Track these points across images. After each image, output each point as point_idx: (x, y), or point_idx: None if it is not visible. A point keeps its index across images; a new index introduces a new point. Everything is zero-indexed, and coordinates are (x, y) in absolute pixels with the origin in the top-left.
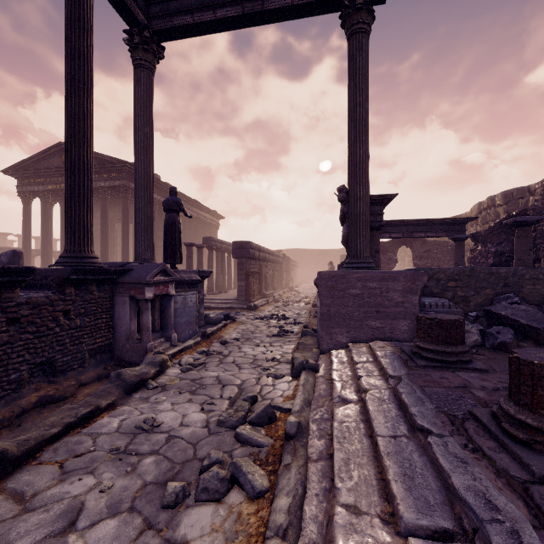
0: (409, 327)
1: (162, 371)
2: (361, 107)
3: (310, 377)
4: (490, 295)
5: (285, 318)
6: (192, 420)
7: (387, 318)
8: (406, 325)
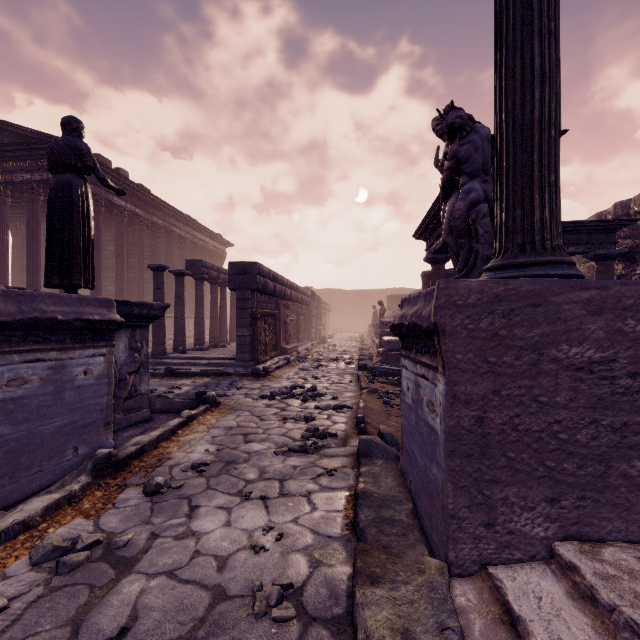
0: None
1: None
2: None
3: None
4: None
5: (316, 395)
6: None
7: None
8: None
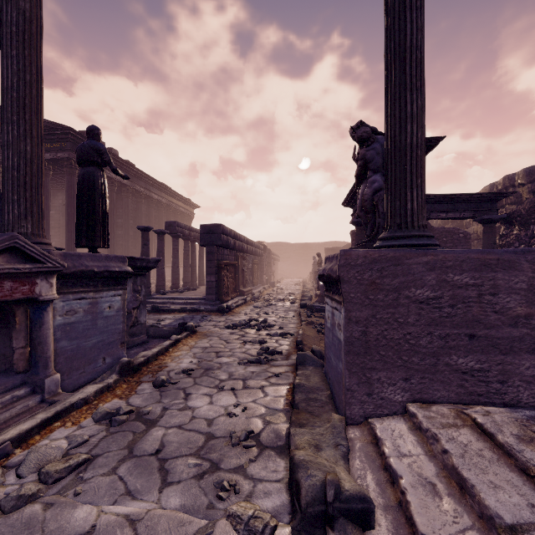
0: None
1: None
2: None
3: None
4: None
5: (267, 325)
6: None
7: (492, 350)
8: None
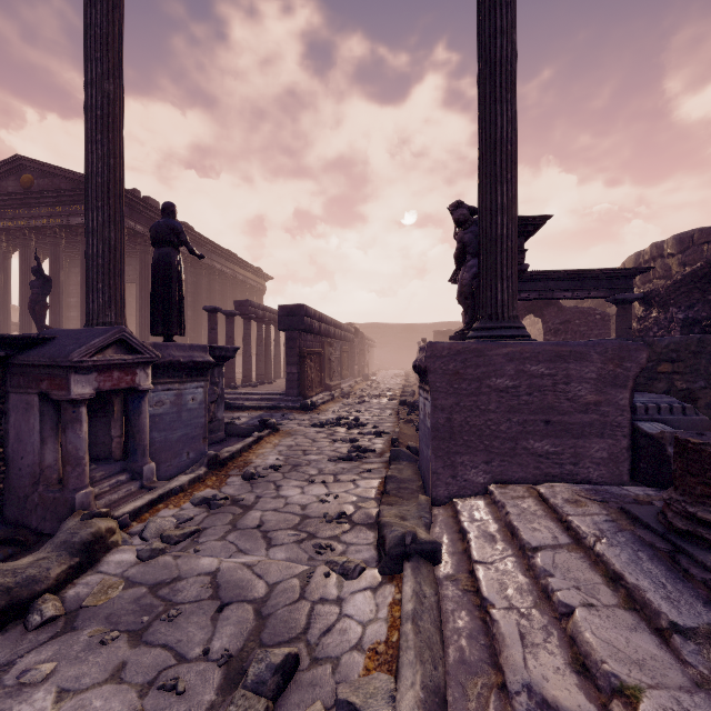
0: (610, 453)
1: (91, 563)
2: (505, 37)
3: (426, 584)
4: None
5: (359, 424)
6: None
7: (565, 434)
8: (605, 450)
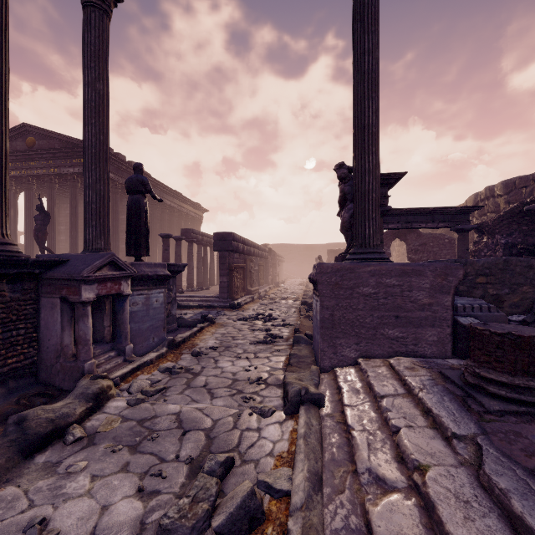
0: (439, 337)
1: (99, 407)
2: (371, 55)
3: (313, 419)
4: (528, 293)
5: (272, 318)
6: (115, 521)
7: (409, 325)
8: (435, 335)
